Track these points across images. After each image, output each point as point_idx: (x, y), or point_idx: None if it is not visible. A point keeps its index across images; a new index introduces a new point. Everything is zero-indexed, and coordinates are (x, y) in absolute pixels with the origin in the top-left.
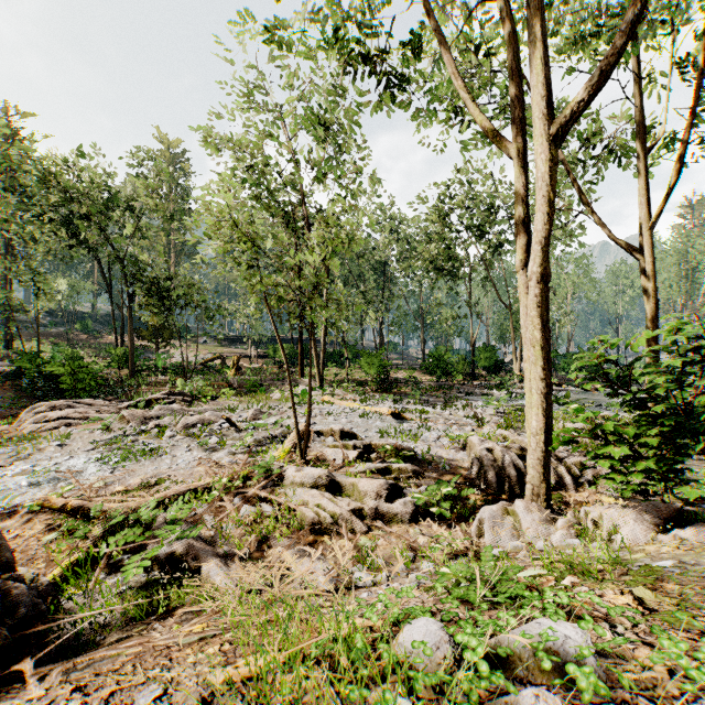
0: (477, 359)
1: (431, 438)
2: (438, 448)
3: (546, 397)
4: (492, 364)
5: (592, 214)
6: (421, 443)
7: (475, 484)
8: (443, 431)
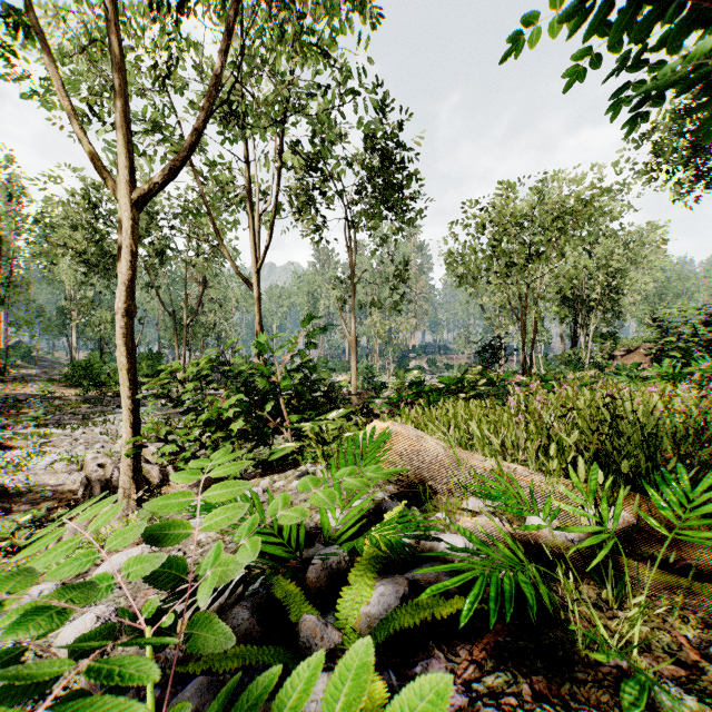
0: (138, 367)
1: (42, 466)
2: (48, 475)
3: (133, 412)
4: (156, 371)
5: (224, 250)
6: (24, 474)
7: (79, 502)
8: (60, 454)
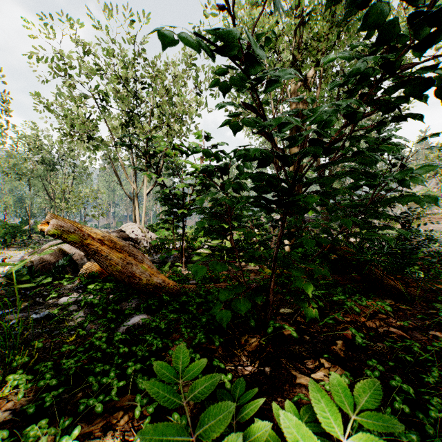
0: (36, 227)
1: None
2: None
3: None
4: None
5: (121, 185)
6: None
7: None
8: None
